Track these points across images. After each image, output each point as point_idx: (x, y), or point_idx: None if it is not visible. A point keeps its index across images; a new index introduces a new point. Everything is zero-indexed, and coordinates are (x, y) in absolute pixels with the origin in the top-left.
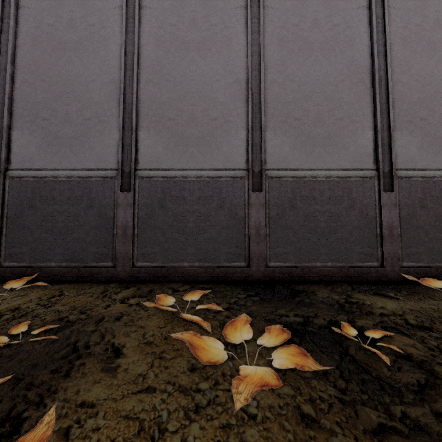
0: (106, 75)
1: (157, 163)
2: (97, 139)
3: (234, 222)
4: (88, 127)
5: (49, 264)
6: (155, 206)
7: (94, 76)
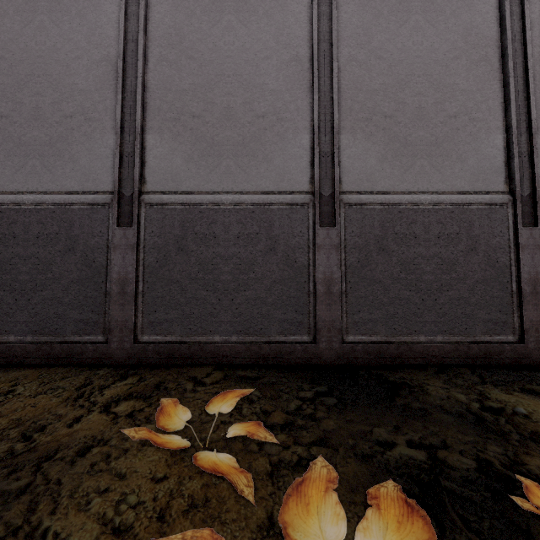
0: (97, 50)
1: (174, 182)
2: (82, 146)
3: (292, 272)
4: (68, 128)
5: (6, 337)
6: (171, 248)
7: (78, 51)
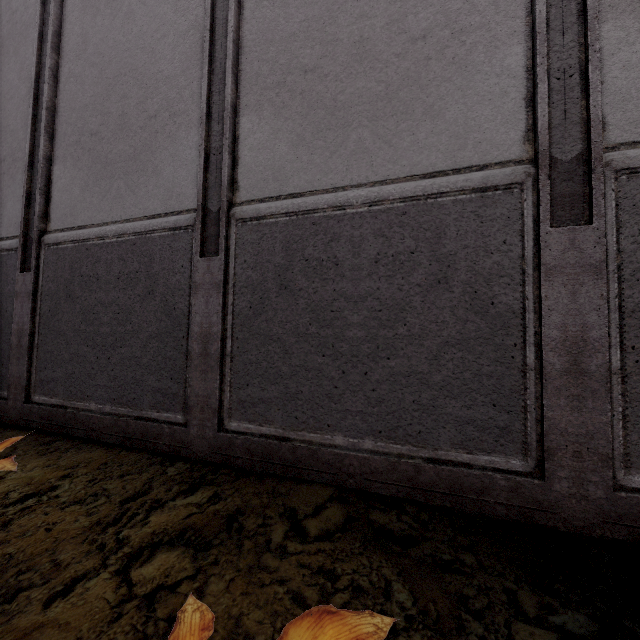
0: (184, 17)
1: (277, 182)
2: (165, 152)
3: (484, 325)
4: (152, 132)
5: (88, 404)
6: (269, 285)
7: (164, 27)
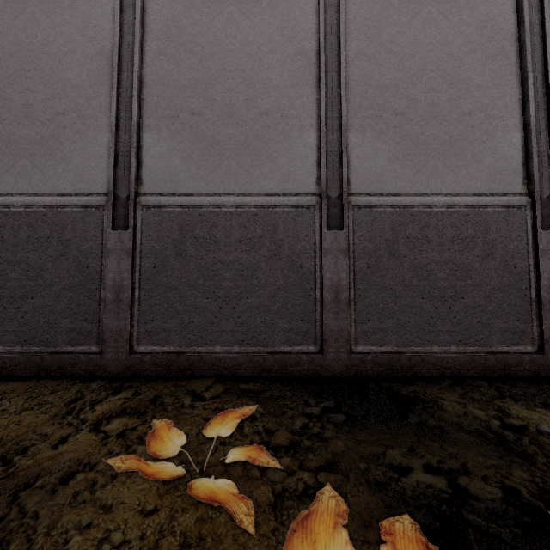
0: (91, 43)
1: (173, 183)
2: (75, 145)
3: (297, 279)
4: (60, 126)
5: None
6: (169, 253)
7: (71, 44)
